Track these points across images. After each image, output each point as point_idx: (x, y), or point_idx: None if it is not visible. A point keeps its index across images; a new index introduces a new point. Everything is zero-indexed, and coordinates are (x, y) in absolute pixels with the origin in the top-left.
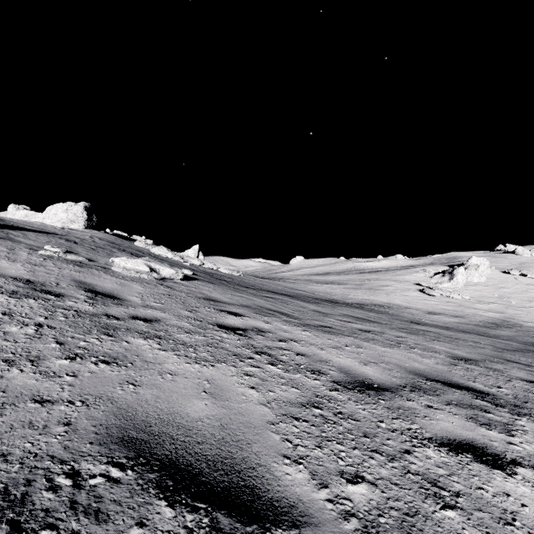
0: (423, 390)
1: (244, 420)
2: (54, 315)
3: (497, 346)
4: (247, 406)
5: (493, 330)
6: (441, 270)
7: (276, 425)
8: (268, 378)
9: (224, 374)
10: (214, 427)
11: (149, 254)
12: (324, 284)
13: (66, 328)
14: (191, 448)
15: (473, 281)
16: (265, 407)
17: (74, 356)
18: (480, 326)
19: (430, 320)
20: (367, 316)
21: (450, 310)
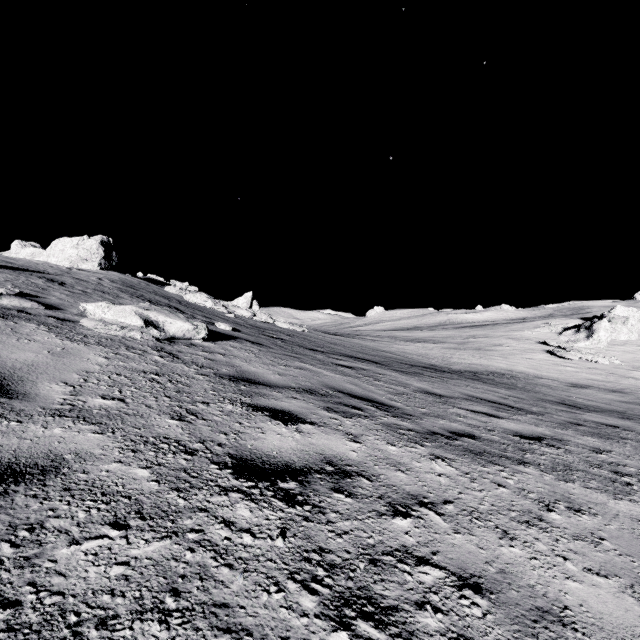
0: None
1: None
2: None
3: None
4: None
5: None
6: (573, 324)
7: None
8: None
9: None
10: None
11: (180, 301)
12: (416, 343)
13: None
14: None
15: (619, 339)
16: None
17: None
18: None
19: (584, 399)
20: (501, 397)
21: (599, 381)
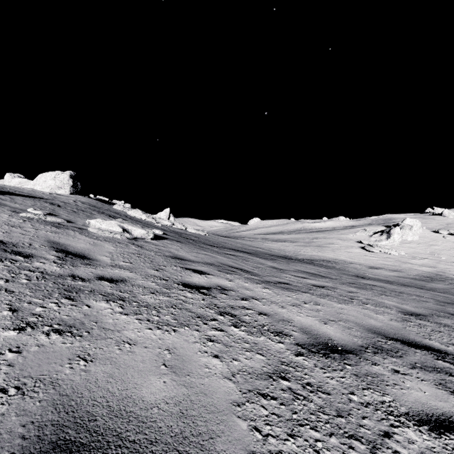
0: (385, 352)
1: (206, 401)
2: (17, 278)
3: (438, 299)
4: (210, 382)
5: (429, 283)
6: (379, 230)
7: (242, 407)
8: (232, 343)
9: (187, 340)
10: (172, 415)
11: (126, 216)
12: (278, 242)
13: (25, 292)
14: (141, 452)
15: (407, 239)
16: (230, 382)
17: (25, 326)
18: (416, 280)
19: (373, 274)
20: (318, 271)
21: (388, 265)
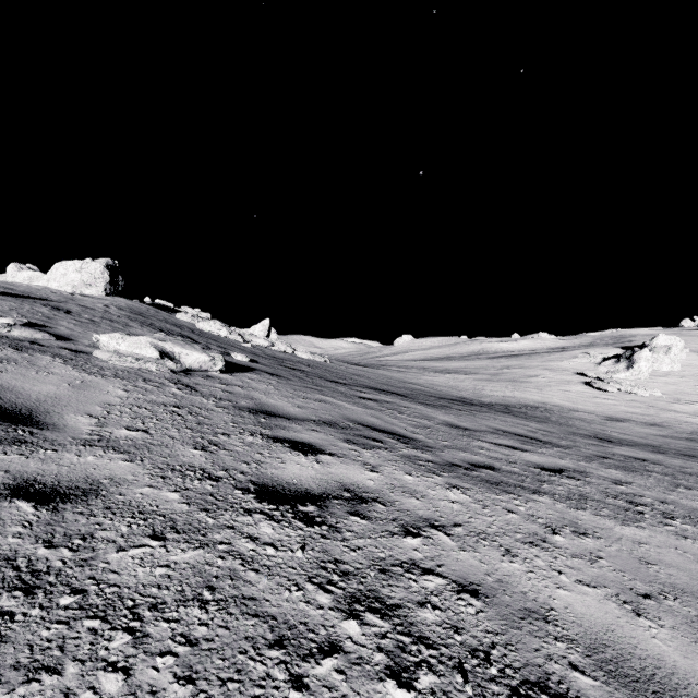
0: None
1: None
2: None
3: None
4: None
5: None
6: (613, 354)
7: None
8: None
9: None
10: None
11: (192, 330)
12: (446, 374)
13: None
14: None
15: (662, 370)
16: None
17: None
18: (697, 442)
19: (619, 432)
20: (530, 430)
21: (638, 414)
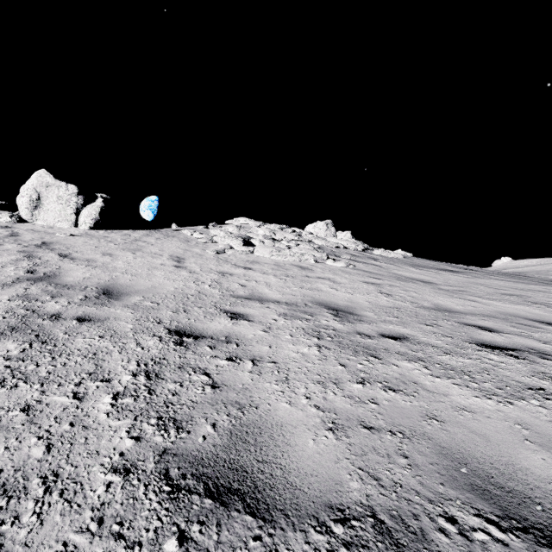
0: None
1: None
2: None
3: None
4: None
5: None
6: None
7: None
8: None
9: None
10: None
11: None
12: None
13: None
14: None
15: None
16: None
17: None
18: None
19: None
20: None
21: None
